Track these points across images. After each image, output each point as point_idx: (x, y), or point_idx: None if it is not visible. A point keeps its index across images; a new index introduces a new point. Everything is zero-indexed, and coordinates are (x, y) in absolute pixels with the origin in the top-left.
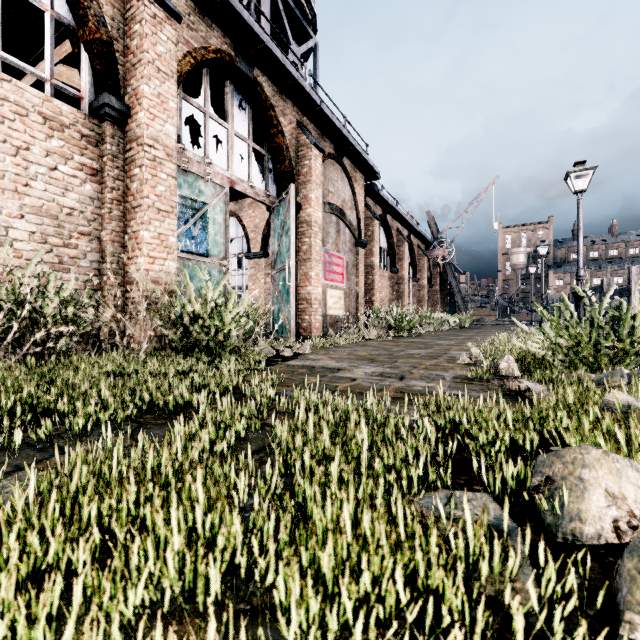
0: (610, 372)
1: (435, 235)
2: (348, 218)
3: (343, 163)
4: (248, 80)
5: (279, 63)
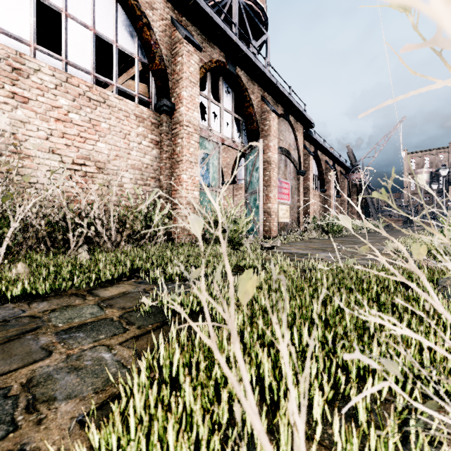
0: None
1: (353, 163)
2: (292, 156)
3: (289, 119)
4: (233, 75)
5: (252, 62)
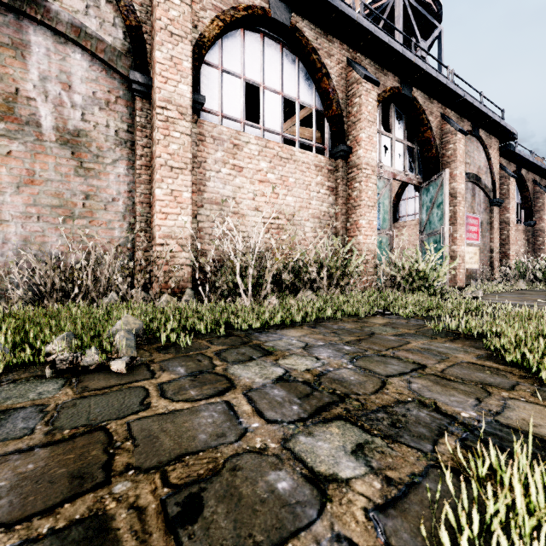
0: None
1: None
2: (483, 182)
3: (479, 135)
4: (407, 99)
5: (433, 79)
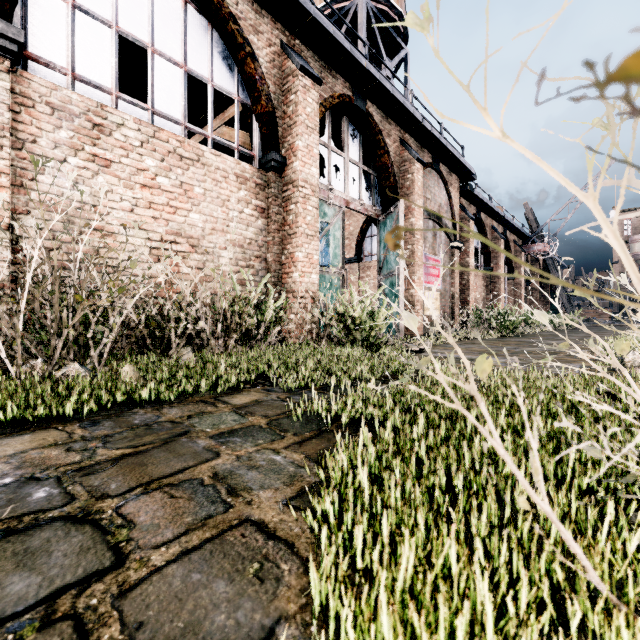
0: None
1: (534, 228)
2: (444, 222)
3: (439, 169)
4: (361, 113)
5: (388, 94)
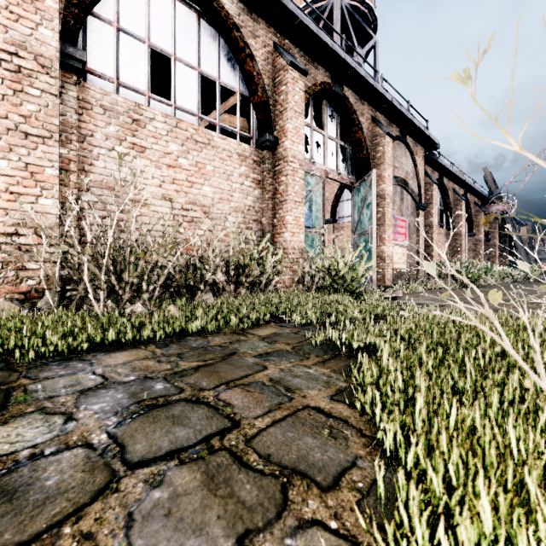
0: None
1: (493, 190)
2: (410, 187)
3: (406, 141)
4: (339, 97)
5: (362, 79)
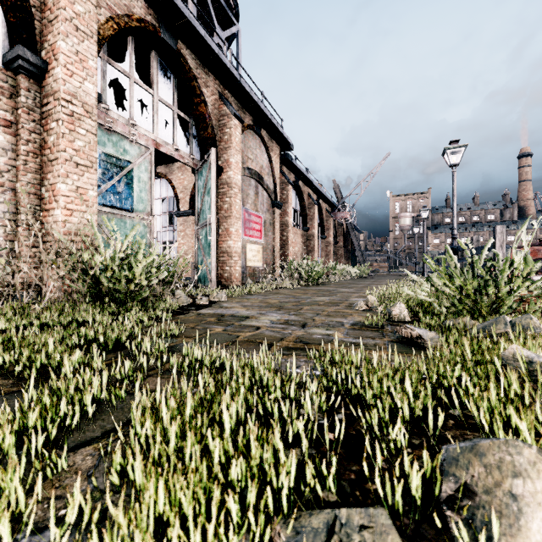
0: (494, 320)
1: (340, 200)
2: (265, 182)
3: (261, 134)
4: (172, 51)
5: (201, 38)
